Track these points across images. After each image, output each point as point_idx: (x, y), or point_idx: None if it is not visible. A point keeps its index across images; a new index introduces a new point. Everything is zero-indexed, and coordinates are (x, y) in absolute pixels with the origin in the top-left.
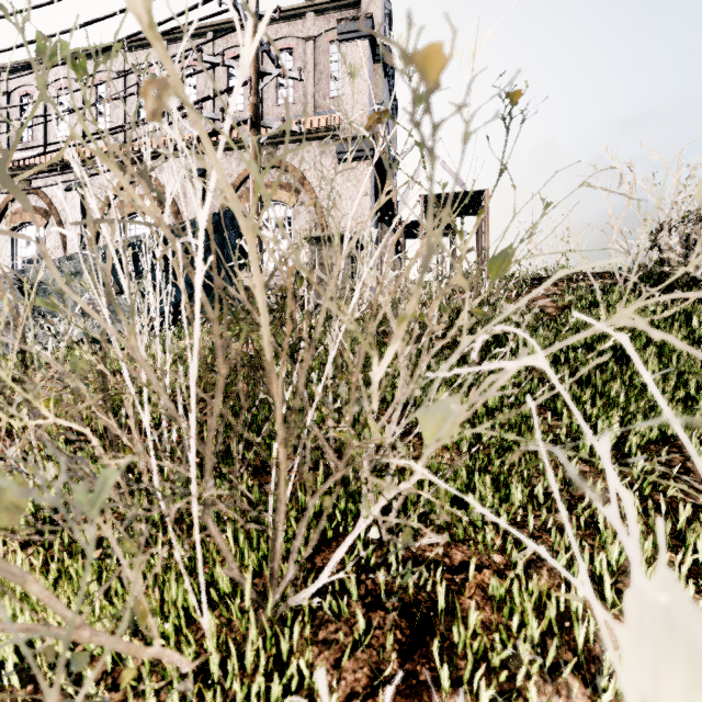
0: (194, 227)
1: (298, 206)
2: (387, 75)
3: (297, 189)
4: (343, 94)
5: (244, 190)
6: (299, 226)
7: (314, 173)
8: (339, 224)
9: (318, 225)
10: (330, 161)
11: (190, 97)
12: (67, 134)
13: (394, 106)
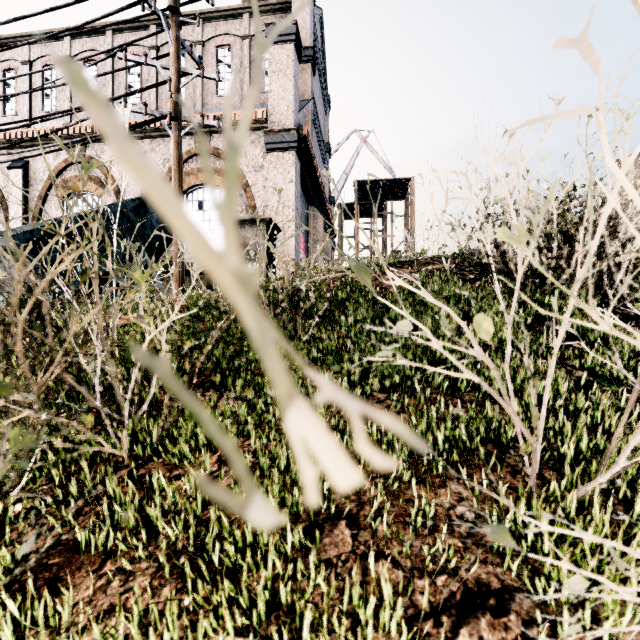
0: (113, 211)
1: None
2: (319, 73)
3: None
4: (271, 91)
5: None
6: None
7: (245, 161)
8: (267, 207)
9: (249, 207)
10: (259, 150)
11: (134, 84)
12: (13, 113)
13: (326, 101)
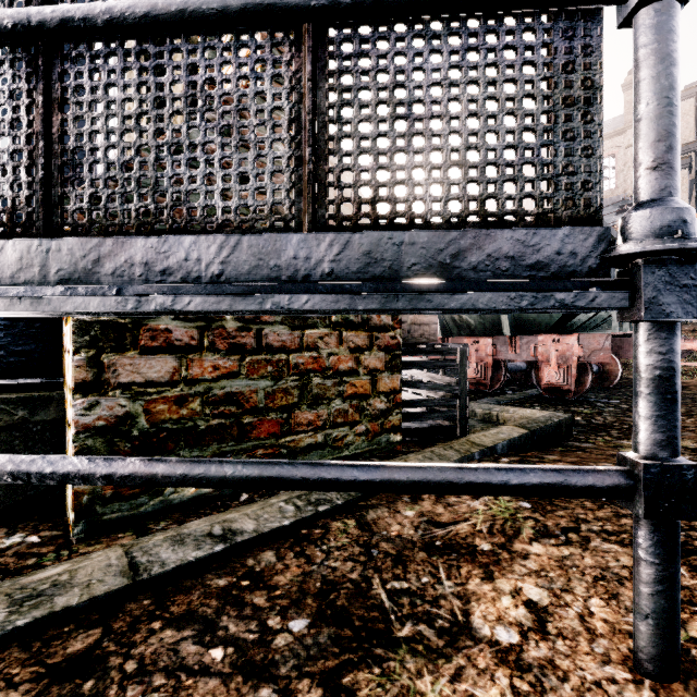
0: None
1: None
2: (696, 137)
3: None
4: None
5: None
6: None
7: None
8: None
9: None
10: None
11: None
12: None
13: None
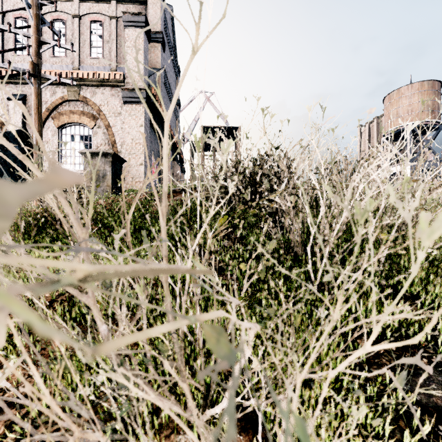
0: None
1: (96, 128)
2: (169, 50)
3: (96, 117)
4: (127, 60)
5: (56, 113)
6: (97, 141)
7: (107, 108)
8: (124, 142)
9: (110, 142)
10: (118, 102)
11: (22, 40)
12: None
13: (176, 70)
